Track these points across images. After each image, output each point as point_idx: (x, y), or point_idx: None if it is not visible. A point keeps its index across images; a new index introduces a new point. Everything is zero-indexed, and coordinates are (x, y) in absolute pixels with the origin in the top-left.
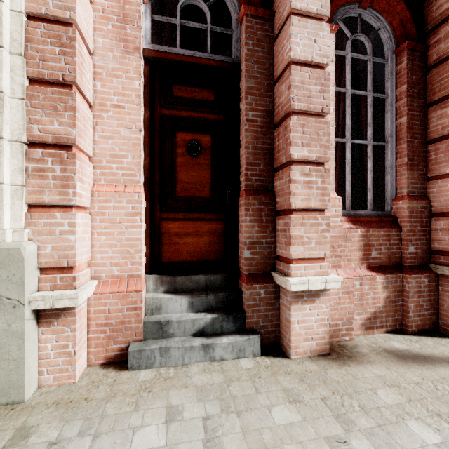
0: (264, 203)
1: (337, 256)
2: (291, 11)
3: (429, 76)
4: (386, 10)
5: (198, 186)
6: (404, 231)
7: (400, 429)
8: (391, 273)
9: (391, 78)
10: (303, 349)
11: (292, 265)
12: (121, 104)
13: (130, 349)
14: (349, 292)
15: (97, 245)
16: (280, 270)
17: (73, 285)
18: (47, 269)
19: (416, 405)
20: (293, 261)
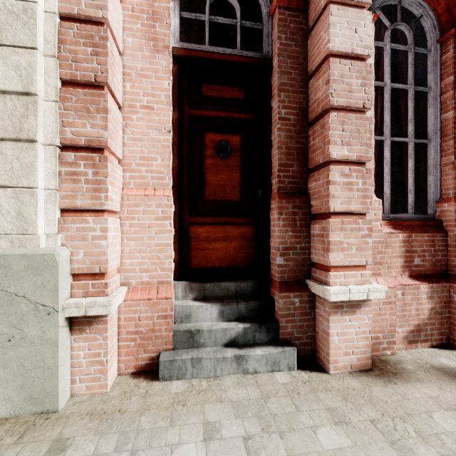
0: (298, 207)
1: (377, 263)
2: None
3: None
4: None
5: (228, 189)
6: (451, 236)
7: None
8: (436, 282)
9: (435, 70)
10: (343, 363)
11: (331, 273)
12: (151, 105)
13: (161, 359)
14: (391, 302)
15: (127, 251)
16: (316, 278)
17: (105, 291)
18: (79, 275)
19: None
20: (332, 268)
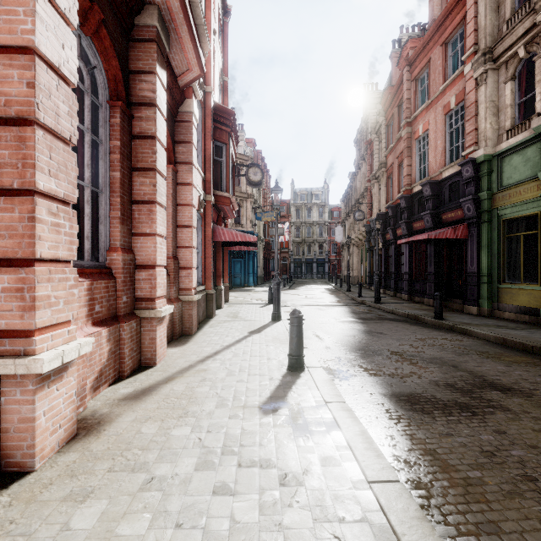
0: None
1: None
2: None
3: (134, 143)
4: (104, 55)
5: None
6: (119, 282)
7: (172, 440)
8: (112, 324)
9: (106, 127)
10: (50, 446)
11: (38, 338)
12: None
13: None
14: (84, 355)
15: None
16: (5, 352)
17: None
18: None
19: (168, 421)
20: (36, 332)
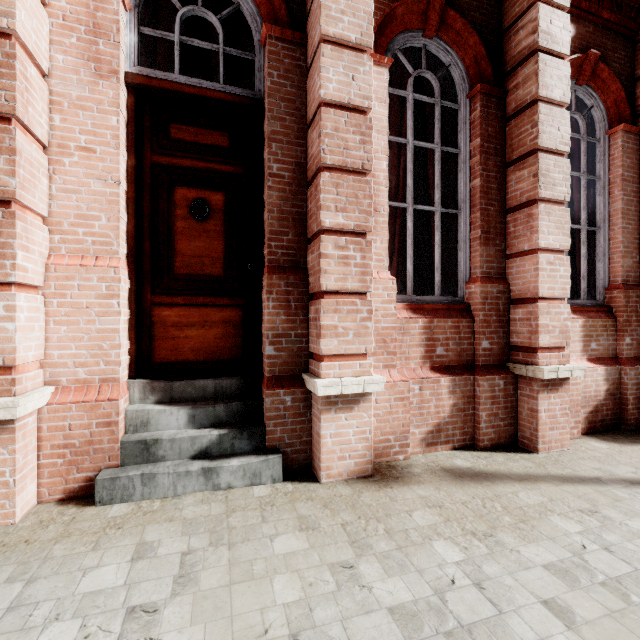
0: (293, 284)
1: (391, 353)
2: (322, 38)
3: (507, 128)
4: (457, 43)
5: (207, 260)
6: (477, 321)
7: (422, 549)
8: (459, 374)
9: (465, 129)
10: (337, 470)
11: (323, 363)
12: (91, 147)
13: (98, 477)
14: (404, 398)
15: (55, 339)
16: (313, 371)
17: (12, 390)
18: None
19: (452, 525)
20: (325, 358)
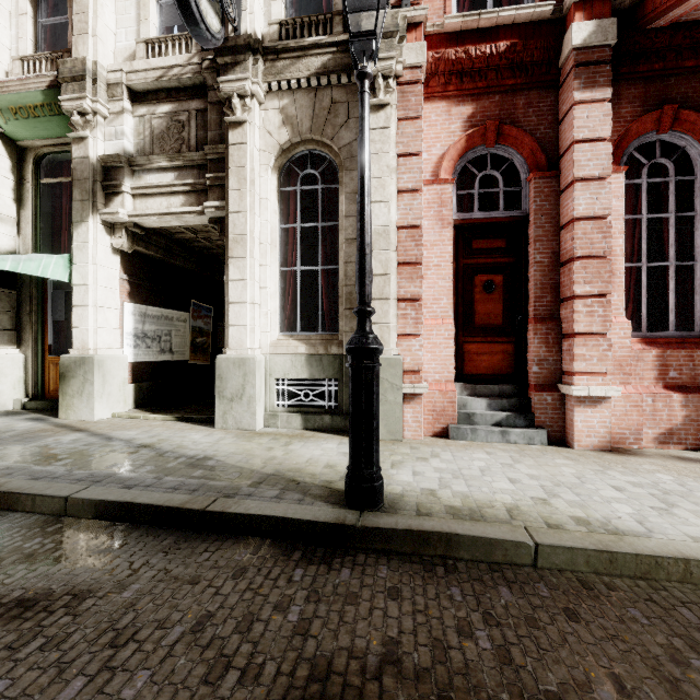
0: (551, 329)
1: (626, 374)
2: (574, 179)
3: None
4: (692, 130)
5: (492, 316)
6: None
7: (647, 474)
8: (692, 393)
9: None
10: (585, 443)
11: (575, 377)
12: (439, 264)
13: (451, 426)
14: (638, 406)
15: (426, 360)
16: (565, 382)
17: (421, 381)
18: (406, 372)
19: (671, 472)
20: (576, 374)
